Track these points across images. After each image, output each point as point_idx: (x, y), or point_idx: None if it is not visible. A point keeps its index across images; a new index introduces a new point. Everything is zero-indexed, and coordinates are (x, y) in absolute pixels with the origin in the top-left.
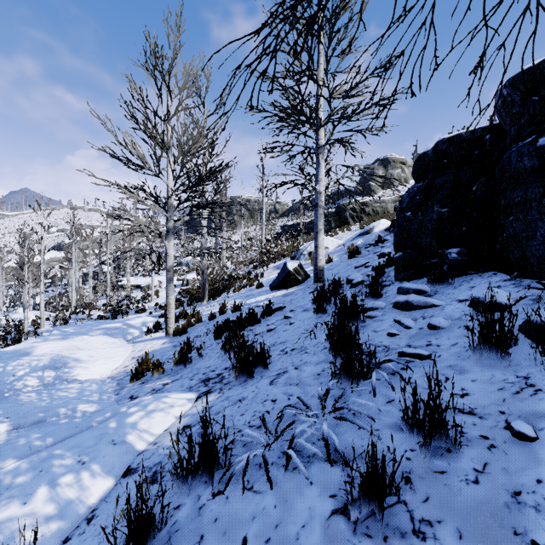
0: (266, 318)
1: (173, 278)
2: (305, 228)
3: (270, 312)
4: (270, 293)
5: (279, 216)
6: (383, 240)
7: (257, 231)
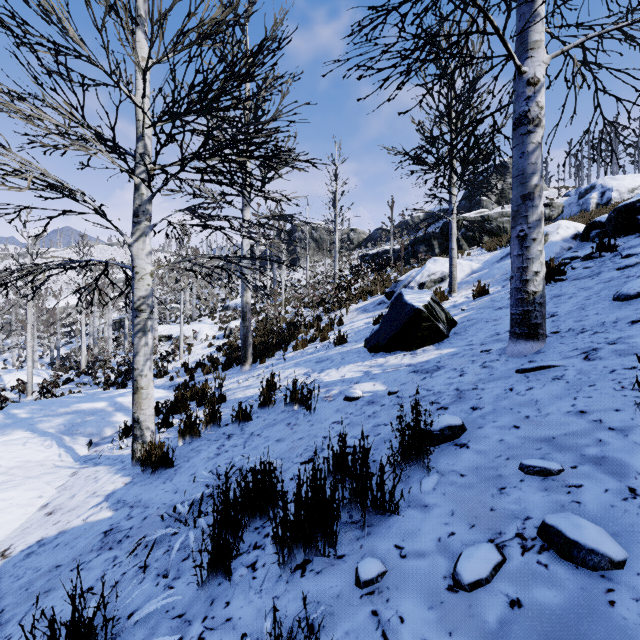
0: (412, 485)
1: (149, 325)
2: (394, 257)
3: (423, 455)
4: (370, 358)
5: (354, 248)
6: (614, 245)
7: (326, 266)
